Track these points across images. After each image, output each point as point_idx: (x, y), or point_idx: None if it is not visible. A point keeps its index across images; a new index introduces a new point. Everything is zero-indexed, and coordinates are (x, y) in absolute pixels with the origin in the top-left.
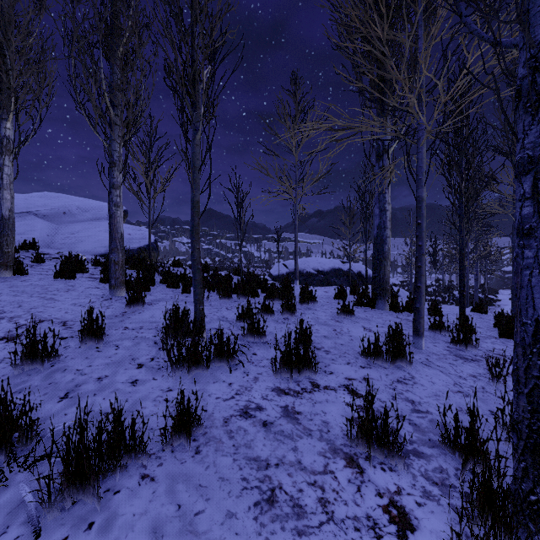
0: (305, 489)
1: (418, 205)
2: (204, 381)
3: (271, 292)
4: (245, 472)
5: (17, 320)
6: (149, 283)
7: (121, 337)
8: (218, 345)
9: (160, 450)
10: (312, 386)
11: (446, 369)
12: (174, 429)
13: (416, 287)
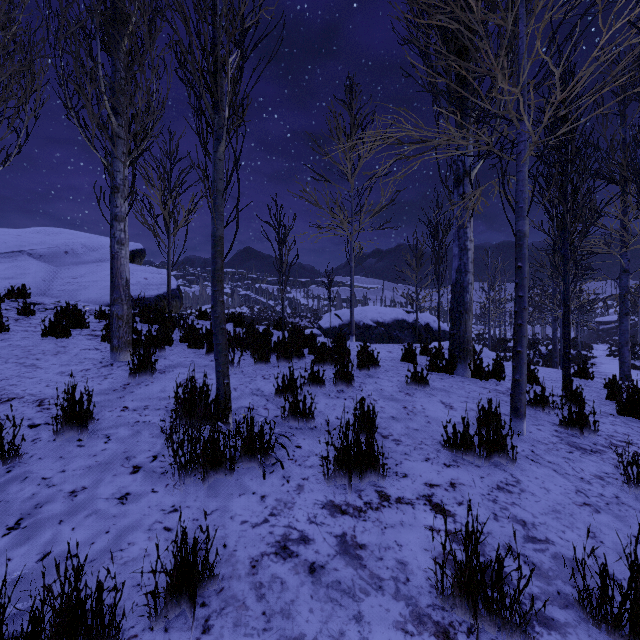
0: None
1: (519, 242)
2: (226, 493)
3: (321, 354)
4: None
5: None
6: (164, 343)
7: (115, 422)
8: (248, 438)
9: (147, 627)
10: (379, 497)
11: (561, 466)
12: (169, 593)
13: (515, 352)
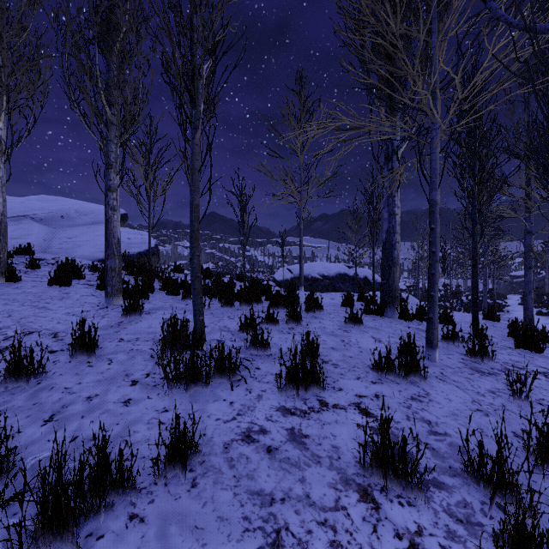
0: (314, 530)
1: (432, 209)
2: (203, 400)
3: (275, 300)
4: (247, 509)
5: (5, 331)
6: (148, 291)
7: (115, 349)
8: (219, 360)
9: (152, 483)
10: (320, 404)
11: (463, 384)
12: (168, 460)
13: (429, 296)
